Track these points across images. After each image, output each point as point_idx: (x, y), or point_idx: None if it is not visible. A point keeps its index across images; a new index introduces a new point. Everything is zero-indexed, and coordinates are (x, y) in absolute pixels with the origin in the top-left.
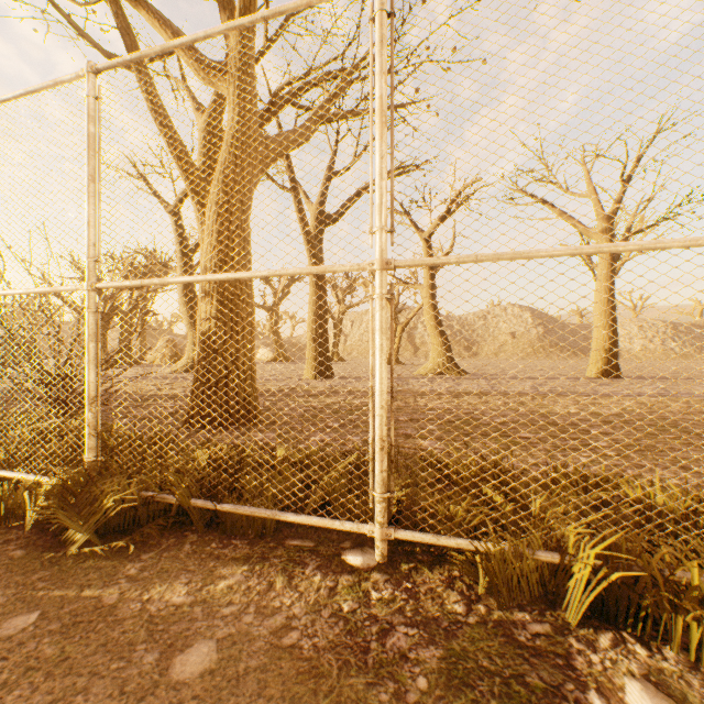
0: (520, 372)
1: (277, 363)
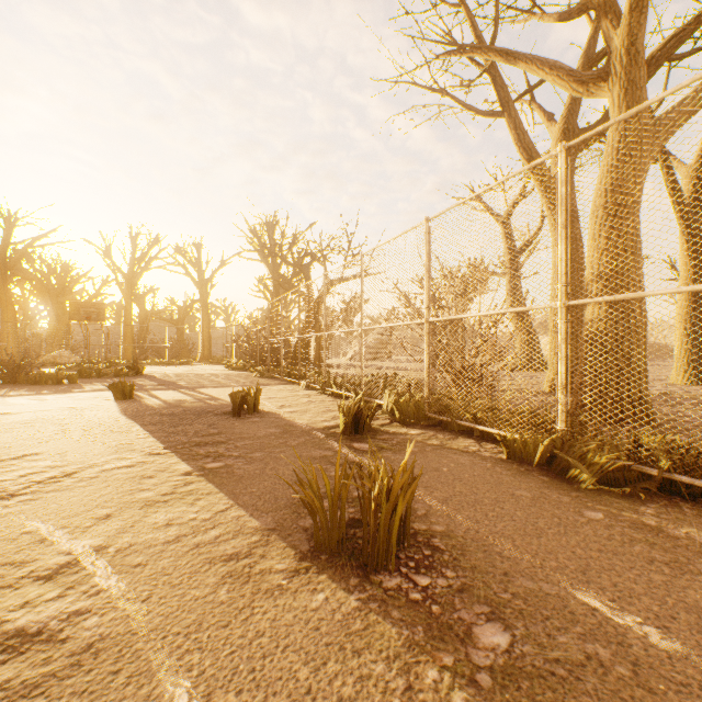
0: None
1: None
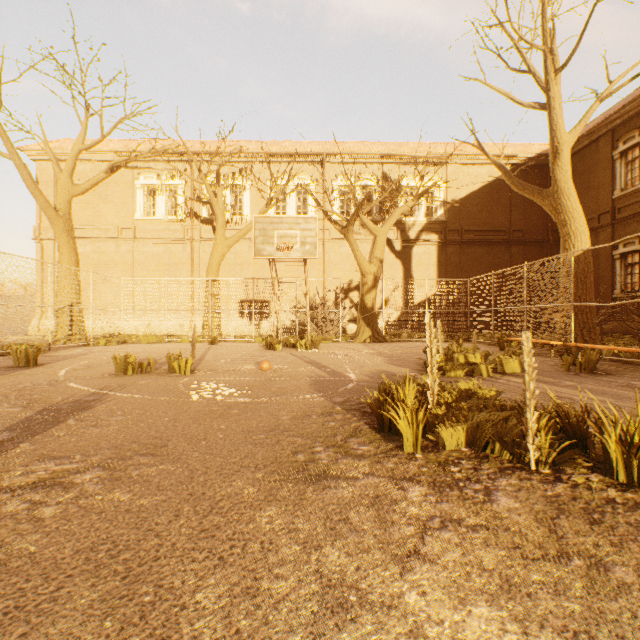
0: None
1: None
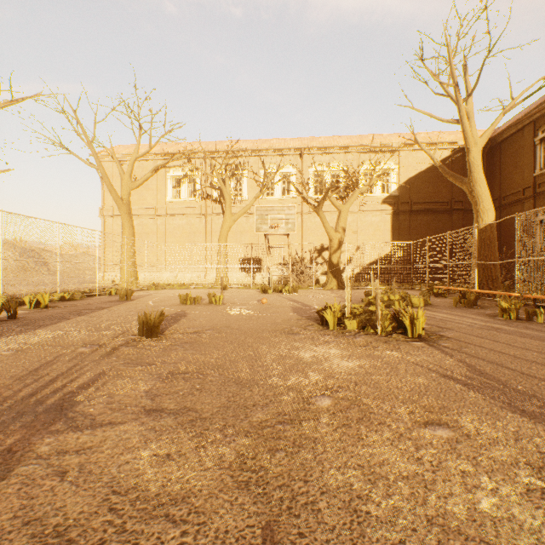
0: None
1: None
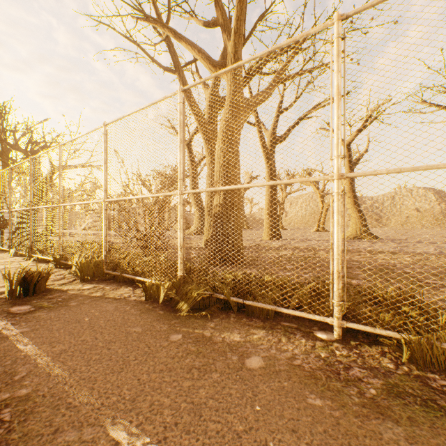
0: (425, 238)
1: (243, 230)
